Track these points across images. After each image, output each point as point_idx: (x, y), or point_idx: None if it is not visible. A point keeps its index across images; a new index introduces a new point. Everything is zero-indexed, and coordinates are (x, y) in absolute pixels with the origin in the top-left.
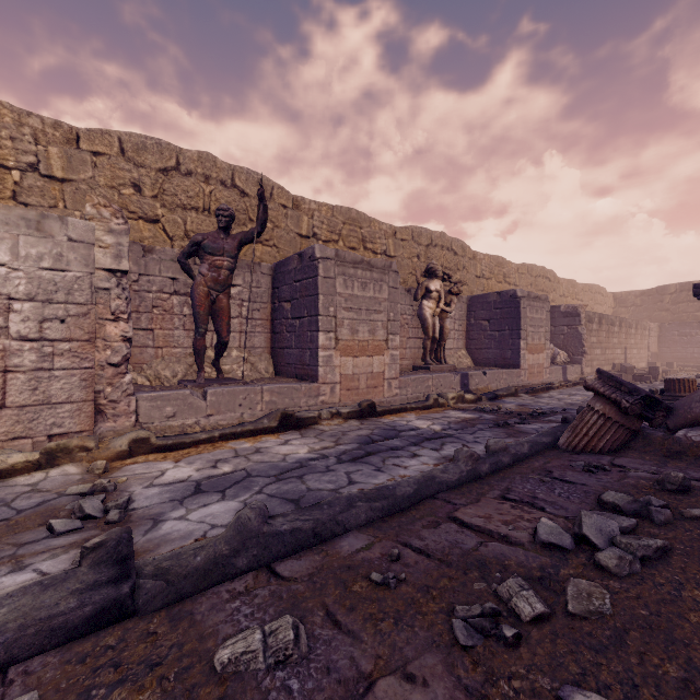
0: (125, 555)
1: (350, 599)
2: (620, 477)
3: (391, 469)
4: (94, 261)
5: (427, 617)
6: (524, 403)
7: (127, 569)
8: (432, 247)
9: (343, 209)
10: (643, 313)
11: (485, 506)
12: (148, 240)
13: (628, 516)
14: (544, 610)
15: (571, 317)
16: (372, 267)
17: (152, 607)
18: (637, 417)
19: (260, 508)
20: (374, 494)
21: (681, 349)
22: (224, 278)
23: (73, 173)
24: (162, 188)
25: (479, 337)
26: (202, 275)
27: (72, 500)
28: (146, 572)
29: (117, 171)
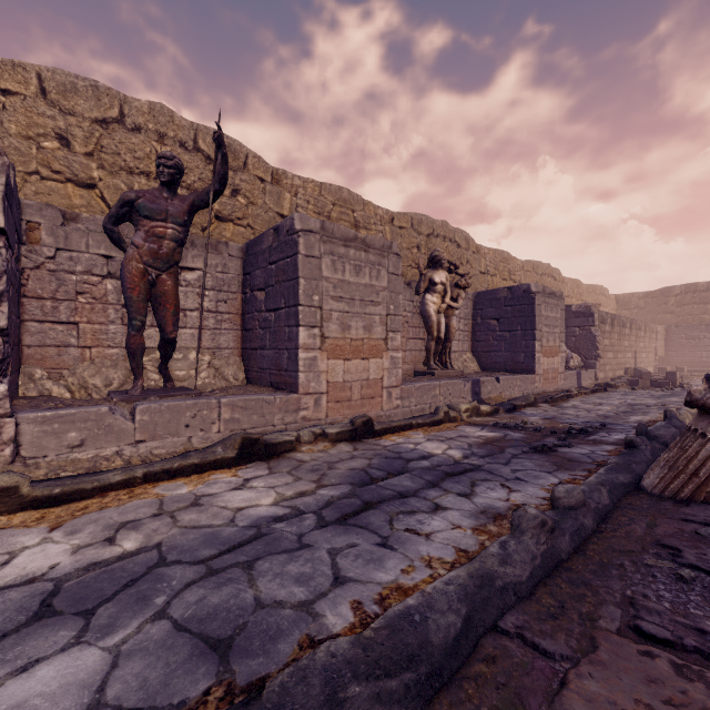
0: None
1: None
2: None
3: (404, 542)
4: None
5: None
6: (549, 415)
7: None
8: (433, 237)
9: (333, 187)
10: (647, 315)
11: (618, 669)
12: (79, 209)
13: None
14: None
15: (583, 317)
16: (368, 247)
17: None
18: None
19: None
20: (385, 647)
21: (689, 353)
22: (168, 251)
23: None
24: (99, 144)
25: (487, 338)
26: (136, 246)
27: None
28: None
29: (35, 116)
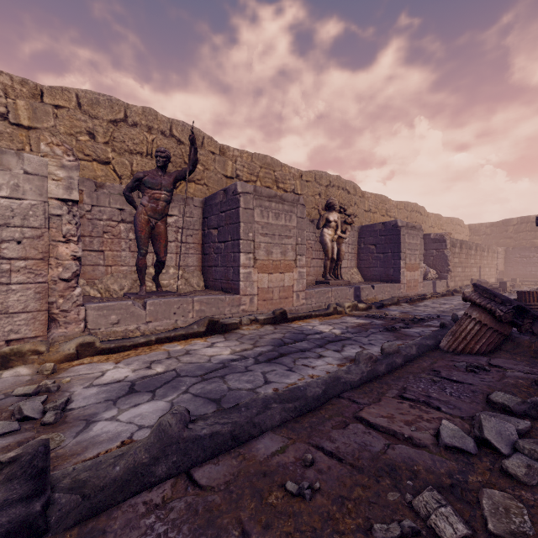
0: (40, 469)
1: (266, 514)
2: (500, 377)
3: (300, 369)
4: (47, 192)
5: (344, 537)
6: (405, 310)
7: (41, 484)
8: (330, 187)
9: (260, 156)
10: (492, 240)
11: (386, 406)
12: (100, 178)
13: (517, 416)
14: (467, 533)
15: (439, 243)
16: (283, 201)
17: (64, 525)
18: (508, 323)
19: (181, 413)
20: (287, 396)
21: (522, 268)
22: (162, 208)
23: (38, 122)
24: (112, 136)
25: (368, 258)
26: (143, 205)
27: (17, 400)
28: (62, 485)
29: (75, 121)
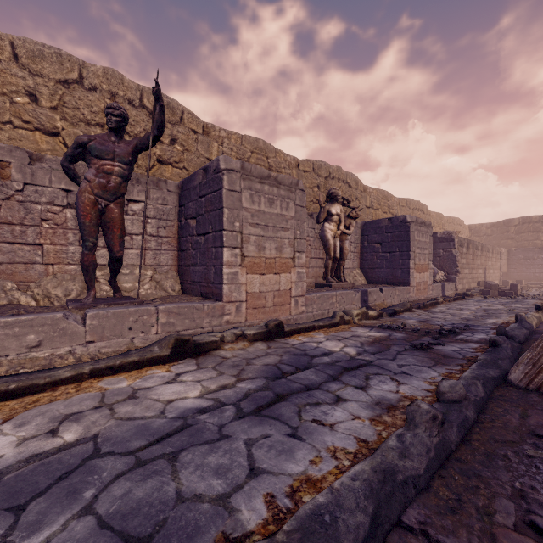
0: None
1: None
2: None
3: (311, 433)
4: None
5: None
6: (422, 318)
7: None
8: (330, 179)
9: (251, 139)
10: (493, 241)
11: None
12: (45, 152)
13: None
14: None
15: (446, 242)
16: (279, 184)
17: None
18: None
19: None
20: None
21: (526, 269)
22: (115, 185)
23: None
24: (62, 100)
25: (372, 258)
26: (88, 180)
27: None
28: None
29: (8, 76)
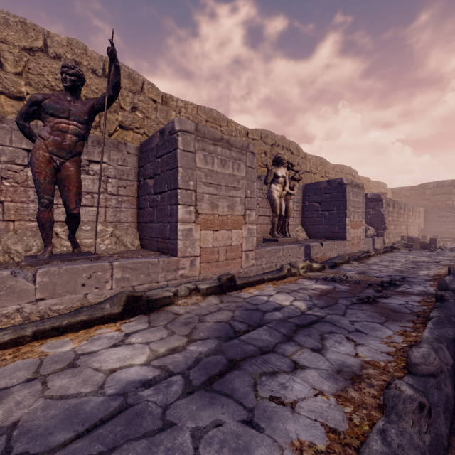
0: None
1: None
2: None
3: (270, 417)
4: None
5: None
6: (360, 270)
7: None
8: (275, 147)
9: (206, 109)
10: (412, 202)
11: None
12: (9, 115)
13: None
14: None
15: (375, 202)
16: (231, 146)
17: None
18: None
19: None
20: None
21: (440, 226)
22: (70, 143)
23: None
24: (27, 67)
25: (312, 216)
26: (42, 138)
27: None
28: None
29: None
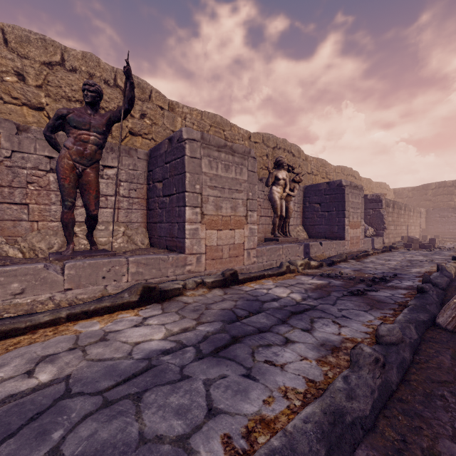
0: None
1: None
2: None
3: (264, 373)
4: None
5: None
6: (356, 267)
7: None
8: (277, 149)
9: (210, 114)
10: (414, 202)
11: None
12: (31, 124)
13: None
14: None
15: (375, 203)
16: (234, 152)
17: None
18: None
19: None
20: None
21: (441, 226)
22: (91, 152)
23: None
24: (46, 80)
25: (313, 216)
26: (67, 148)
27: None
28: None
29: None
